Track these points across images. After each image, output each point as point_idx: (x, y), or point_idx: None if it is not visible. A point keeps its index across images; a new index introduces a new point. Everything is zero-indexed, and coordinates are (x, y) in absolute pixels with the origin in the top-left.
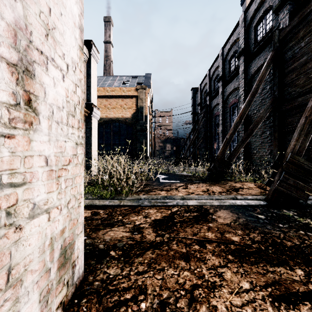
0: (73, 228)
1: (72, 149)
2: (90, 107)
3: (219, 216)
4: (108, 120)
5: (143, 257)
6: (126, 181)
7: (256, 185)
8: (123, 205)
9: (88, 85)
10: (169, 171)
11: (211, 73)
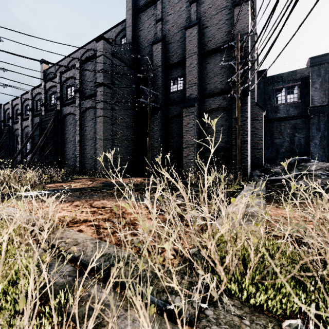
0: None
1: None
2: None
3: None
4: None
5: None
6: None
7: None
8: None
9: None
10: None
11: (14, 104)
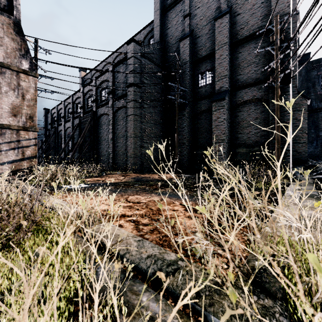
0: None
1: None
2: None
3: None
4: None
5: None
6: None
7: None
8: None
9: None
10: None
11: (59, 109)
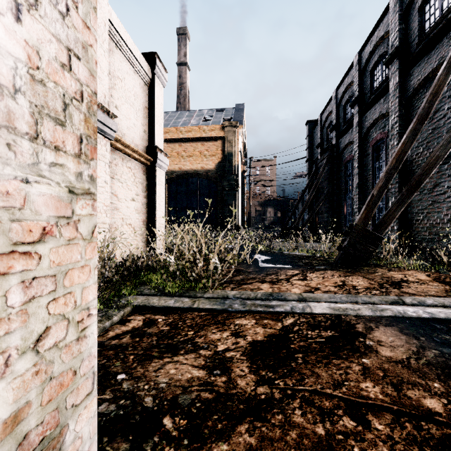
0: (58, 396)
1: (54, 204)
2: (154, 153)
3: (378, 340)
4: (183, 174)
5: (230, 441)
6: (206, 264)
7: (430, 277)
8: (198, 308)
9: (151, 120)
10: (272, 249)
11: (340, 94)
